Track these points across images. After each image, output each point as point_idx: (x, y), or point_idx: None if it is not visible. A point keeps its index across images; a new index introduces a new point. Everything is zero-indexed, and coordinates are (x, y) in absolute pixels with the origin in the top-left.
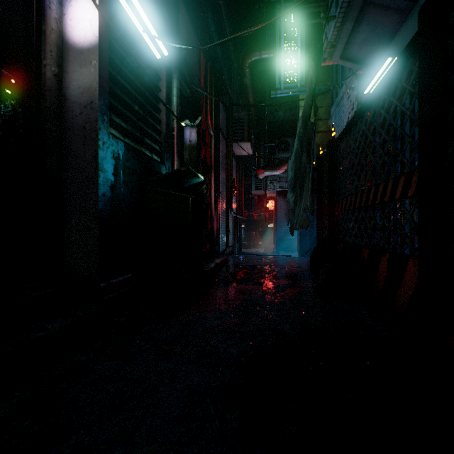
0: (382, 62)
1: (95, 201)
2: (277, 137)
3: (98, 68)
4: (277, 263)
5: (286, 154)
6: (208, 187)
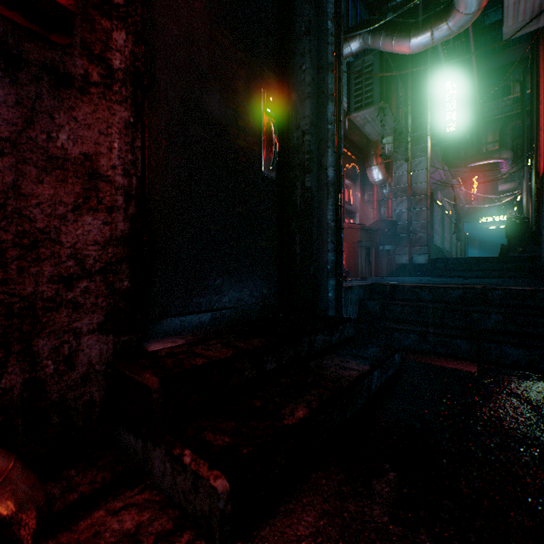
0: None
1: None
2: None
3: None
4: None
5: None
6: None
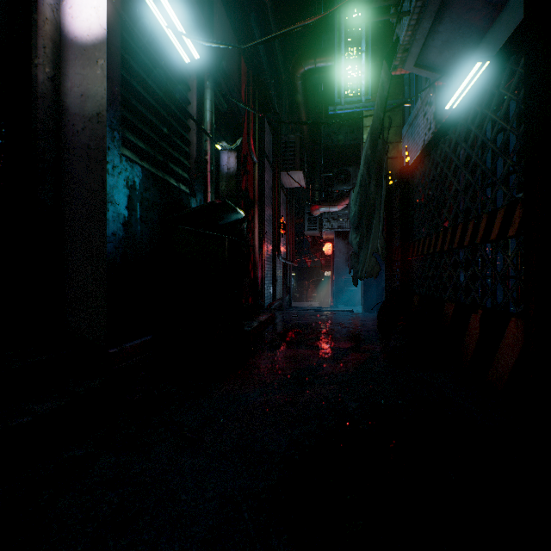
0: (469, 68)
1: (102, 242)
2: (335, 165)
3: (106, 69)
4: (336, 321)
5: (347, 187)
6: (251, 226)
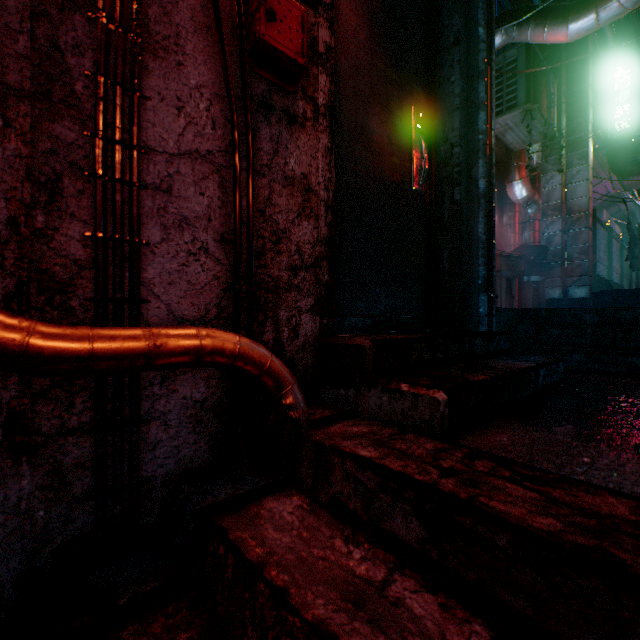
0: None
1: None
2: None
3: None
4: None
5: None
6: None
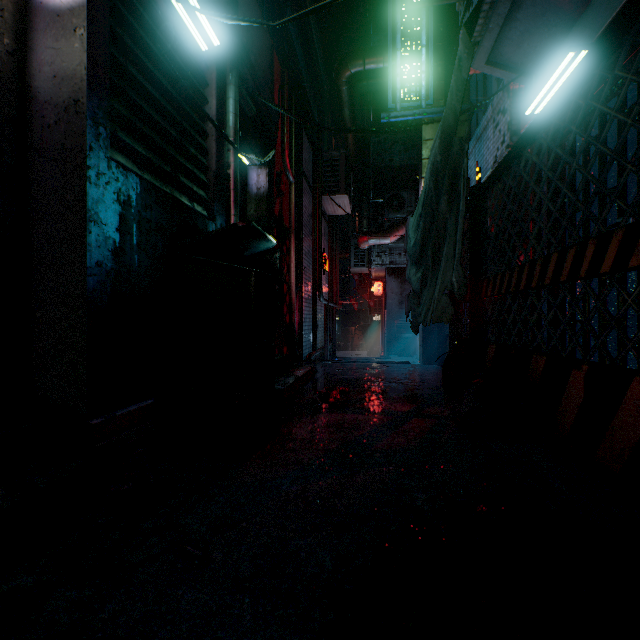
0: (559, 60)
1: (82, 276)
2: (386, 189)
3: (87, 41)
4: (391, 375)
5: (401, 215)
6: (286, 260)
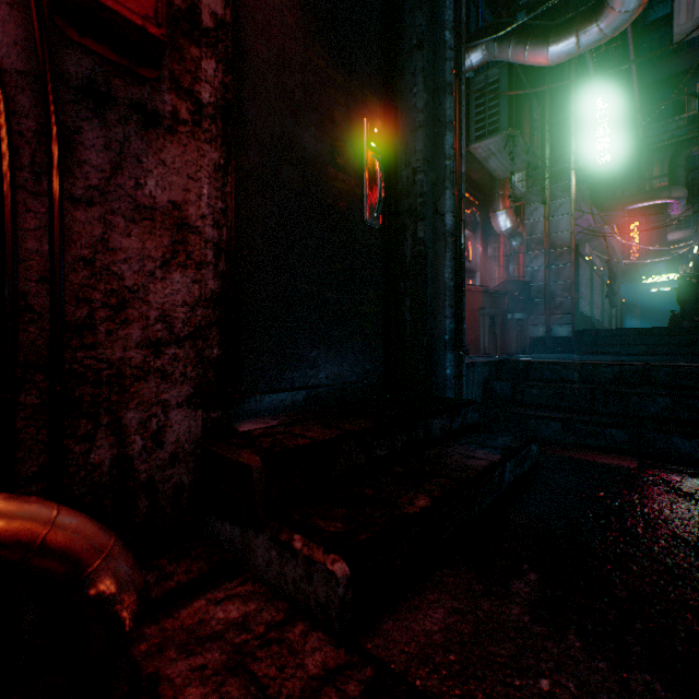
0: None
1: None
2: None
3: None
4: None
5: None
6: None
